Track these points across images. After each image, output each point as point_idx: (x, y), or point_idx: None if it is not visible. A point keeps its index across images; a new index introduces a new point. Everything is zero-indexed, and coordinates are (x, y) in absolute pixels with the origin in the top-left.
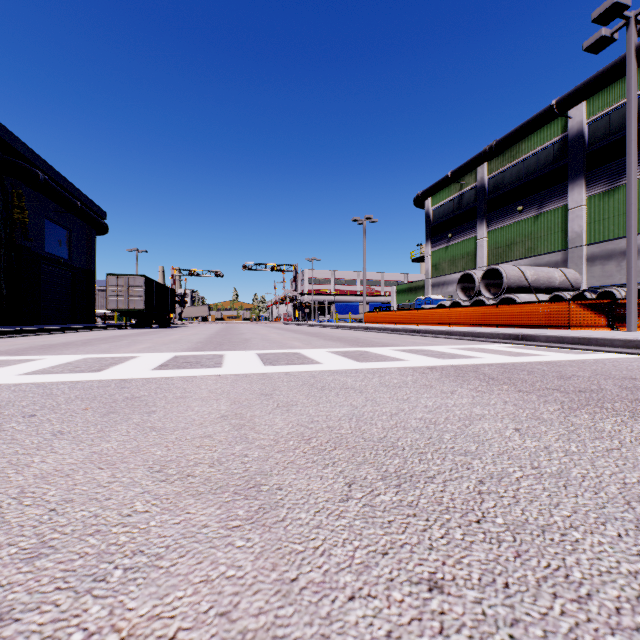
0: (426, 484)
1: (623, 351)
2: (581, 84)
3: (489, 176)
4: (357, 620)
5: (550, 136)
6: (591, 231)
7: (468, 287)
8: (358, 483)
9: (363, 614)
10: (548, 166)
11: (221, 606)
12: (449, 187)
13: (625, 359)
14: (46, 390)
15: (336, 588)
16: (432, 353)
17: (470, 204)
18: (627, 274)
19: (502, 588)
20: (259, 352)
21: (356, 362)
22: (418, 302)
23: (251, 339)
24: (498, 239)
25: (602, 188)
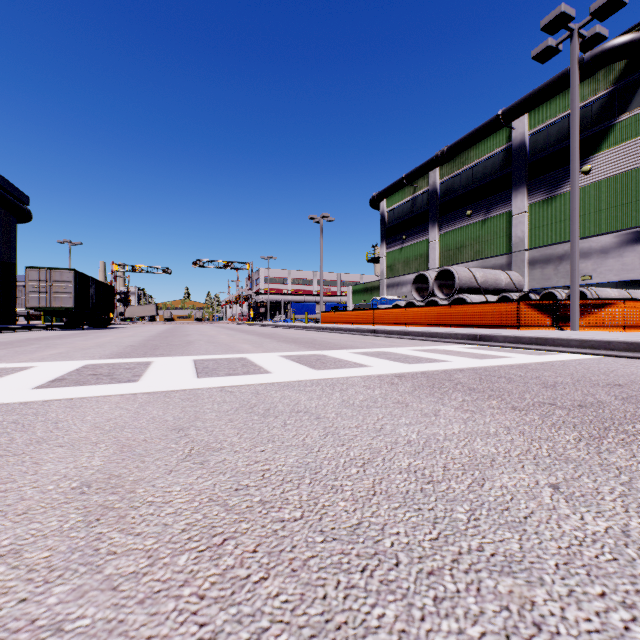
0: None
1: (581, 351)
2: (524, 97)
3: (441, 181)
4: None
5: (496, 145)
6: (532, 236)
7: (422, 288)
8: None
9: None
10: (494, 174)
11: None
12: (403, 190)
13: (588, 360)
14: None
15: None
16: (395, 356)
17: (423, 207)
18: (571, 276)
19: None
20: (198, 358)
21: (312, 370)
22: (374, 302)
23: (195, 341)
24: (449, 242)
25: (542, 196)
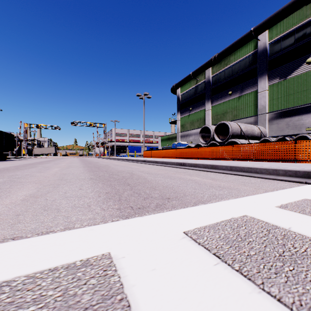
0: None
1: None
2: (269, 17)
3: (212, 75)
4: None
5: (247, 52)
6: (271, 105)
7: (205, 135)
8: None
9: None
10: (246, 69)
11: None
12: (190, 82)
13: None
14: None
15: None
16: None
17: (202, 91)
18: None
19: None
20: None
21: None
22: (173, 145)
23: None
24: (217, 110)
25: (277, 80)
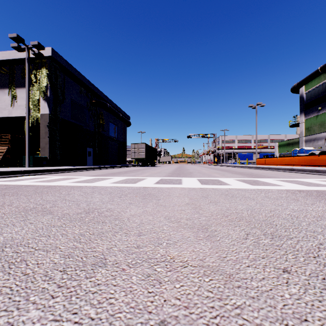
0: (287, 240)
1: None
2: None
3: None
4: (250, 272)
5: None
6: None
7: None
8: (251, 234)
9: (252, 271)
10: None
11: (199, 258)
12: (319, 77)
13: None
14: (120, 189)
15: (241, 262)
16: (302, 182)
17: None
18: None
19: (321, 279)
20: (198, 178)
21: (250, 185)
22: (294, 152)
23: (193, 172)
24: None
25: None
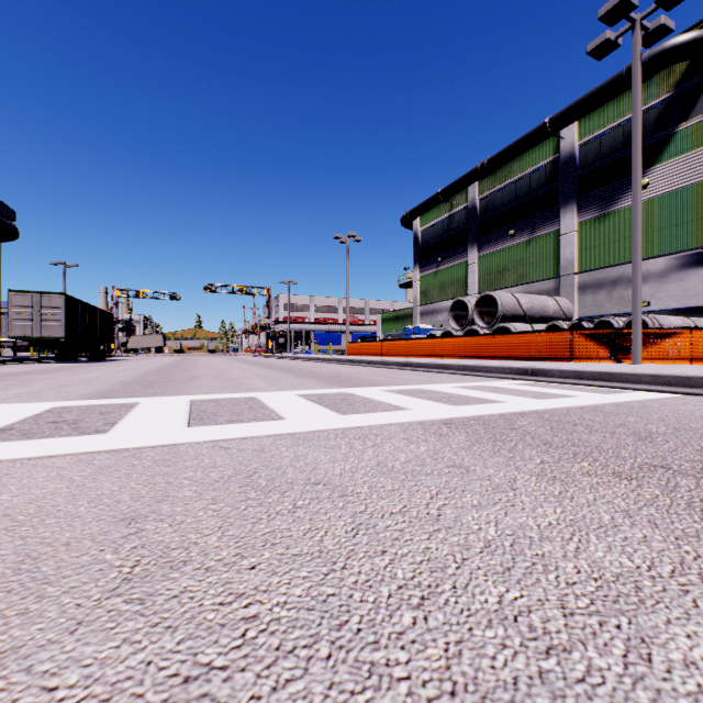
0: None
1: (656, 389)
2: (574, 103)
3: (480, 197)
4: None
5: (542, 157)
6: (583, 258)
7: (460, 315)
8: None
9: None
10: (540, 189)
11: None
12: (439, 207)
13: (670, 400)
14: None
15: None
16: (437, 395)
17: (461, 226)
18: (632, 301)
19: None
20: (196, 398)
21: (336, 414)
22: (406, 332)
23: (200, 377)
24: (490, 265)
25: (593, 214)
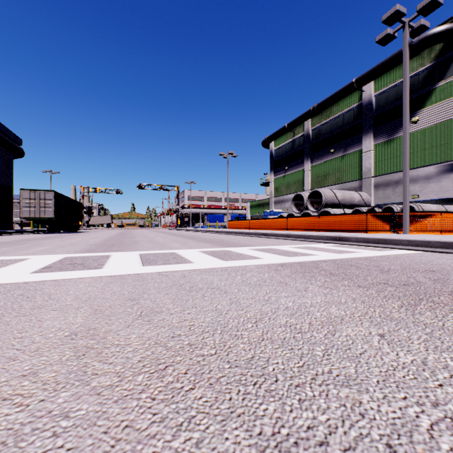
0: None
1: (409, 248)
2: (371, 69)
3: (312, 128)
4: None
5: (351, 103)
6: (377, 167)
7: (299, 203)
8: None
9: None
10: (350, 123)
11: None
12: (286, 134)
13: (414, 254)
14: None
15: None
16: (279, 251)
17: (300, 147)
18: (403, 195)
19: None
20: (142, 253)
21: (221, 261)
22: (265, 214)
23: (139, 241)
24: (318, 171)
25: (383, 139)
